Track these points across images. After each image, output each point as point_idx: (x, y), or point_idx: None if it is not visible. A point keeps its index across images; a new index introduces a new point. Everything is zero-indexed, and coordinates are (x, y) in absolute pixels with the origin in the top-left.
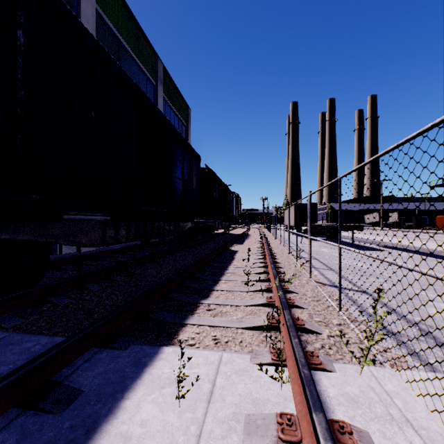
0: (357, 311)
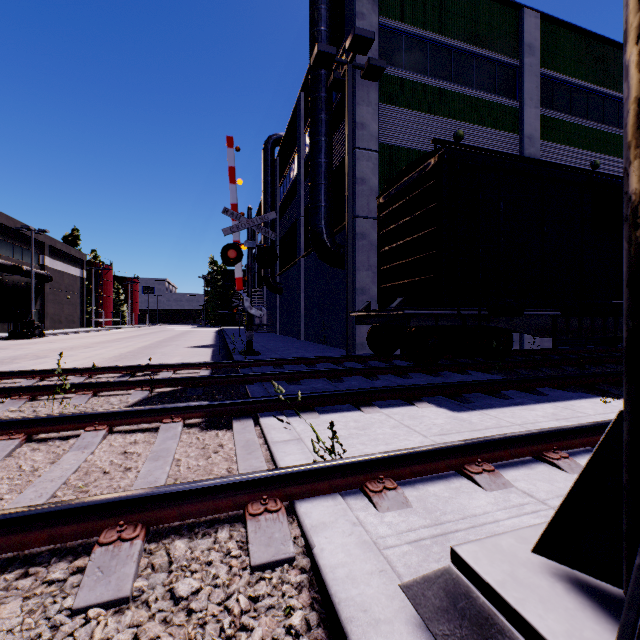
0: None
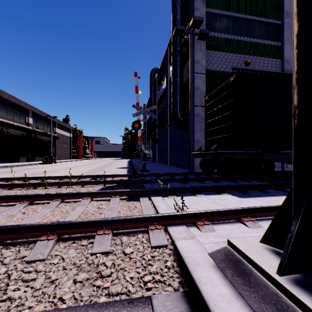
0: None
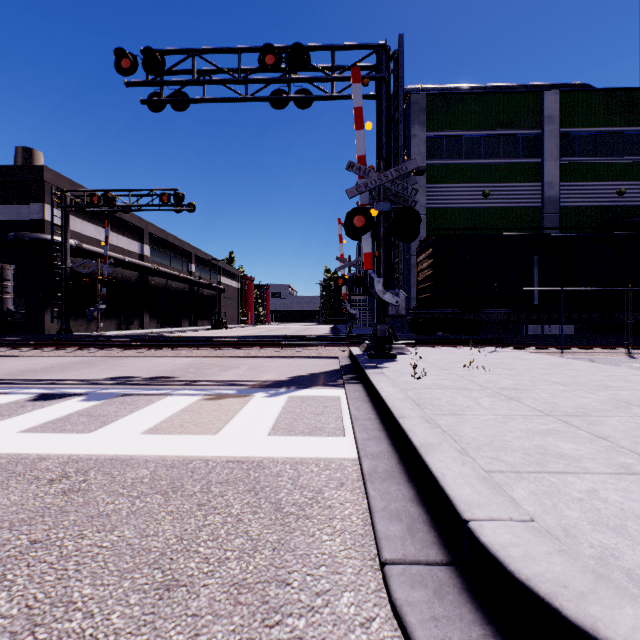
0: (579, 356)
